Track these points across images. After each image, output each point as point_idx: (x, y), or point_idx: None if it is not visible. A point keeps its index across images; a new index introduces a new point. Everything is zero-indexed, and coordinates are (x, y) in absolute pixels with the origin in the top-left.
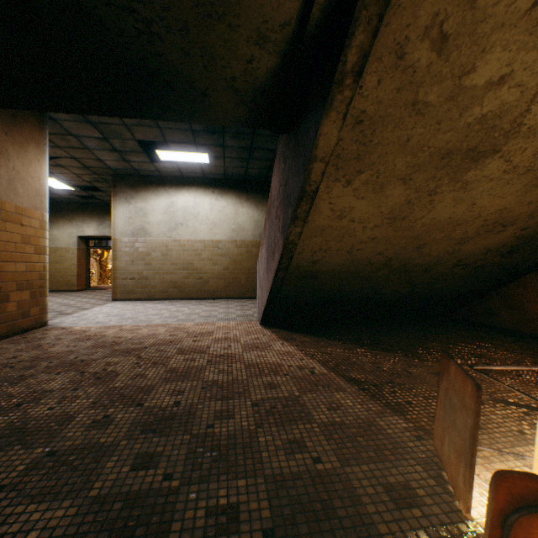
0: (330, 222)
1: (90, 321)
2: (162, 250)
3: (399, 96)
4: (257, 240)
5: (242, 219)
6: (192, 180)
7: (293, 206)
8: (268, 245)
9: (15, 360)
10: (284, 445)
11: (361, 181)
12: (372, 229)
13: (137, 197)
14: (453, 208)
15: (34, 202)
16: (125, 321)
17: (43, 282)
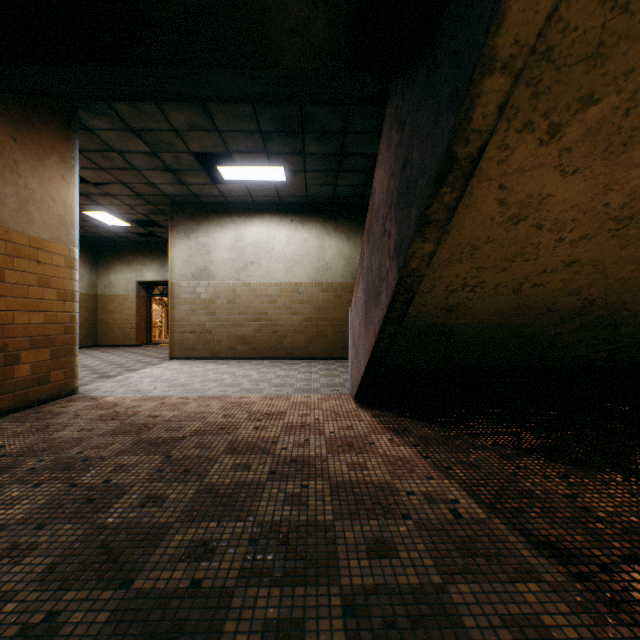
0: (493, 230)
1: (130, 388)
2: (228, 297)
3: None
4: (349, 282)
5: (329, 255)
6: (266, 206)
7: (423, 198)
8: (367, 284)
9: None
10: None
11: (585, 125)
12: (575, 243)
13: (198, 230)
14: None
15: (57, 232)
16: (173, 390)
17: (69, 338)
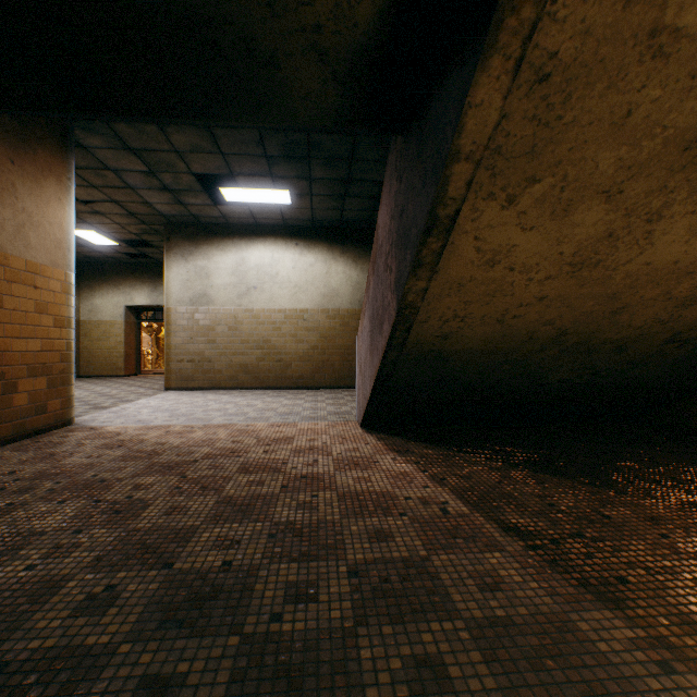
0: (474, 271)
1: (129, 419)
2: (230, 323)
3: (627, 16)
4: (356, 309)
5: (336, 281)
6: (269, 228)
7: (415, 245)
8: (373, 313)
9: (11, 477)
10: (407, 672)
11: (533, 197)
12: (542, 282)
13: (197, 252)
14: (684, 245)
15: (54, 256)
16: (176, 419)
17: (66, 366)
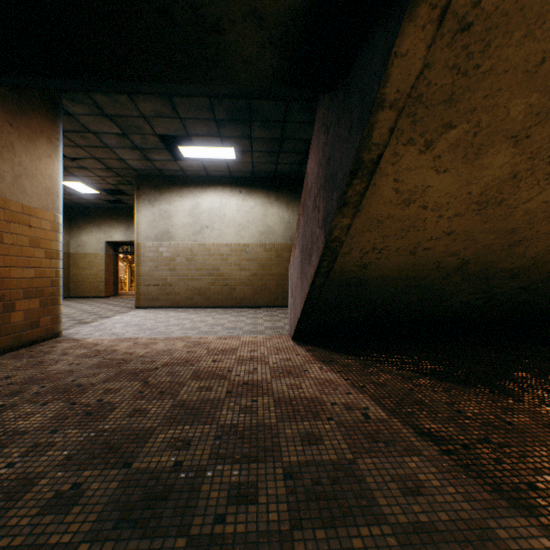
0: (392, 209)
1: (106, 332)
2: (187, 255)
3: None
4: (288, 244)
5: (271, 221)
6: (218, 179)
7: (341, 186)
8: (302, 246)
9: (6, 381)
10: None
11: (448, 142)
12: (451, 219)
13: (161, 198)
14: None
15: (45, 201)
16: (142, 333)
17: (55, 290)
